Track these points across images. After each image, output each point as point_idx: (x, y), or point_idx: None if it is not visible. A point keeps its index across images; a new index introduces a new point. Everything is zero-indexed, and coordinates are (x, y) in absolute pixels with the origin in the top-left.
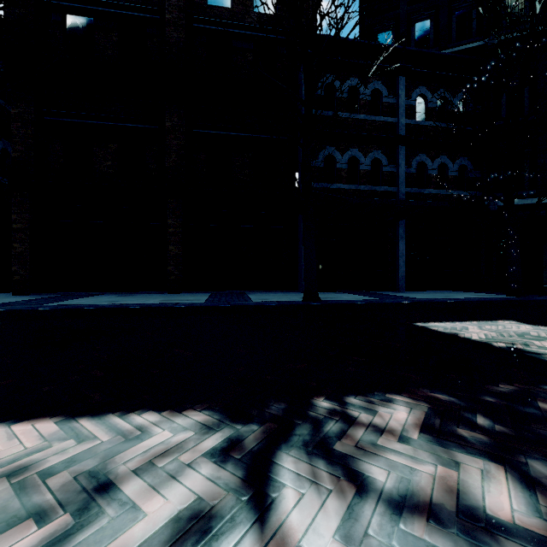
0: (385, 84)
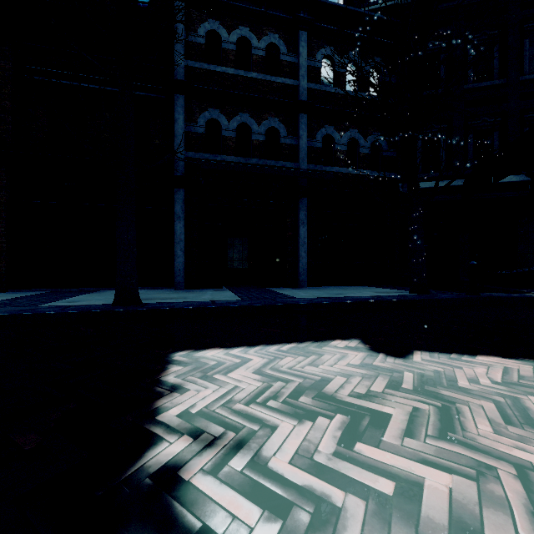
0: (284, 39)
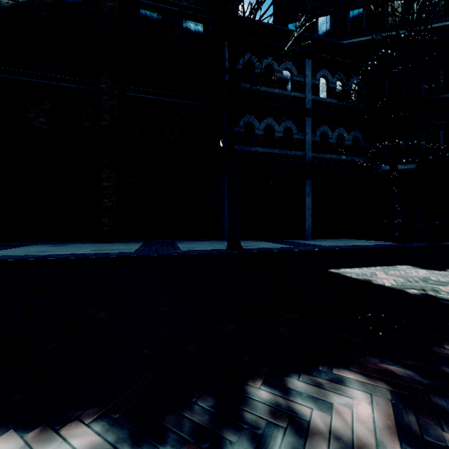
0: (295, 64)
